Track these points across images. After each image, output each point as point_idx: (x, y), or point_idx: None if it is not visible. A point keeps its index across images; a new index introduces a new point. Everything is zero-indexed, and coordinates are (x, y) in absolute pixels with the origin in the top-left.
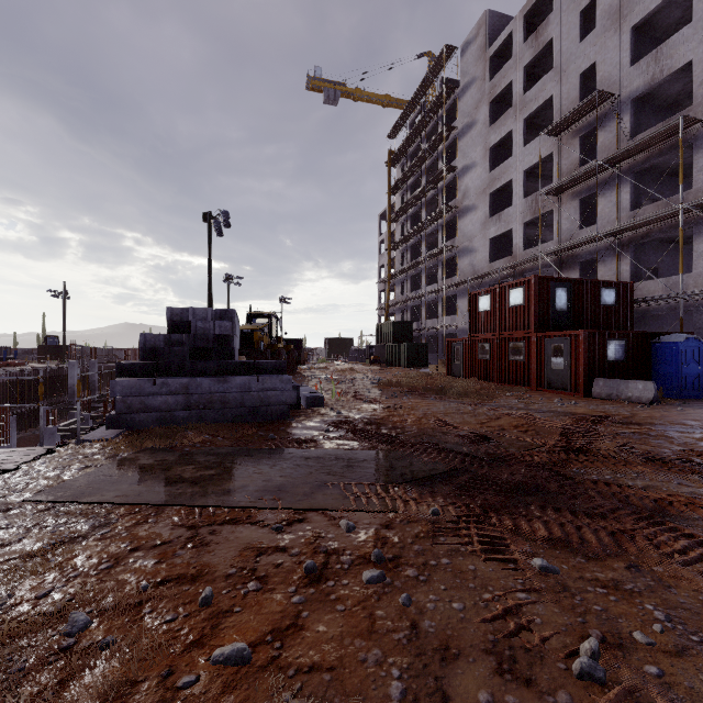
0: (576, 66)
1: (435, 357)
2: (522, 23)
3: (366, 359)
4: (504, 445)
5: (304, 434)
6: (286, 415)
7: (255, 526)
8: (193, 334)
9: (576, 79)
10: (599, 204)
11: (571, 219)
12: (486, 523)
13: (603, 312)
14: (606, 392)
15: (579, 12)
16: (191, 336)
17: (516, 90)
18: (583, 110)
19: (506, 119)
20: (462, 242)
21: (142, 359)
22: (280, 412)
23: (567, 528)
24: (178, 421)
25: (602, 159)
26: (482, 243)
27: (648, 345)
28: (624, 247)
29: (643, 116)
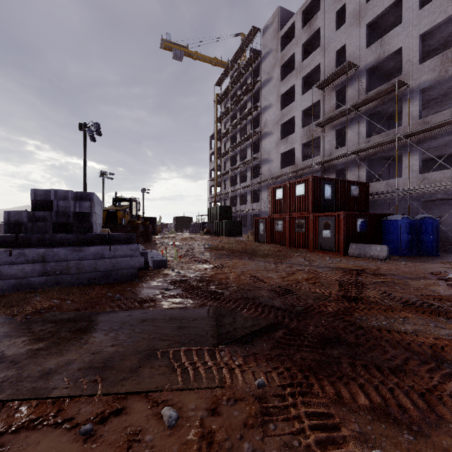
0: (333, 46)
1: (246, 229)
2: (301, 16)
3: (201, 231)
4: (303, 297)
5: (147, 293)
6: (134, 277)
7: (59, 430)
8: (55, 211)
9: (333, 54)
10: (347, 134)
11: (331, 142)
12: (309, 393)
13: (352, 201)
14: (357, 252)
15: (335, 12)
16: (53, 213)
17: (297, 59)
18: (338, 73)
19: (291, 77)
20: (264, 155)
21: (6, 232)
22: (129, 274)
23: (382, 392)
24: (35, 286)
25: (350, 105)
26: (276, 156)
27: (380, 222)
28: (362, 161)
29: (372, 81)
